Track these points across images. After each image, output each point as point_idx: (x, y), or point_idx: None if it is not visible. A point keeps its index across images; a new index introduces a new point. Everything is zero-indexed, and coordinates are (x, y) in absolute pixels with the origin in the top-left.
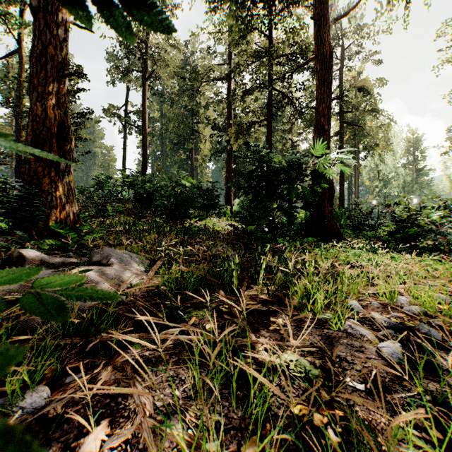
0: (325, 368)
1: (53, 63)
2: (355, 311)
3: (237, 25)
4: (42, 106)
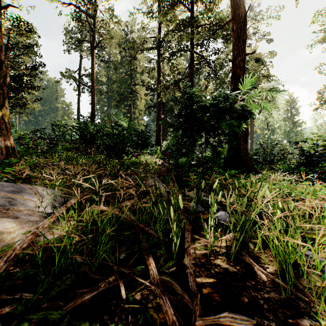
0: None
1: None
2: None
3: None
4: None
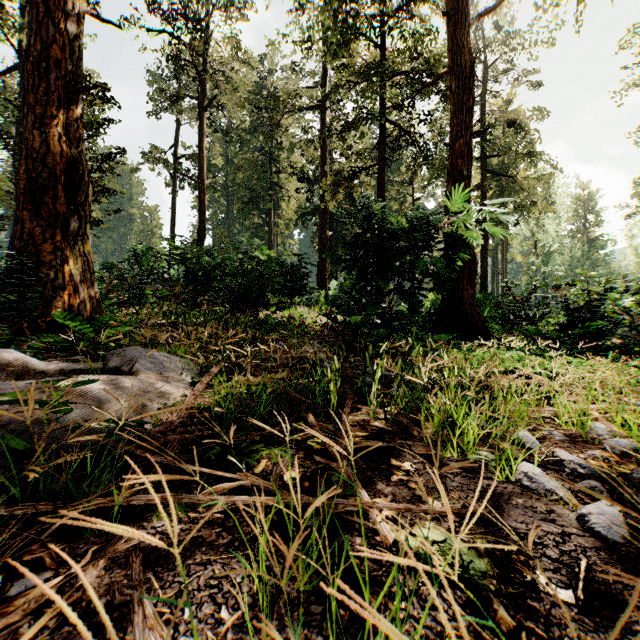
0: (496, 555)
1: (59, 72)
2: (536, 449)
3: (335, 24)
4: (42, 135)
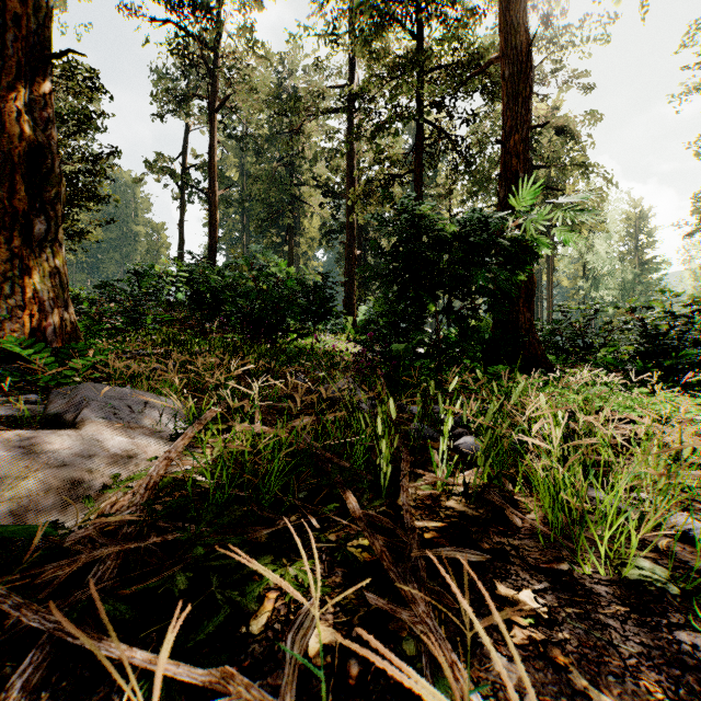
0: None
1: (19, 32)
2: None
3: None
4: None
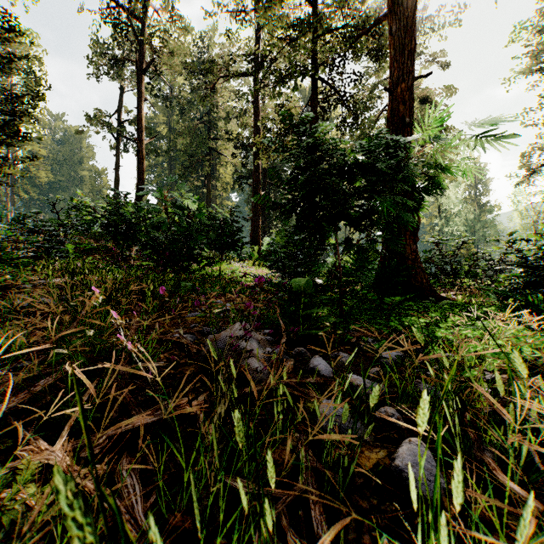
0: None
1: None
2: None
3: None
4: None
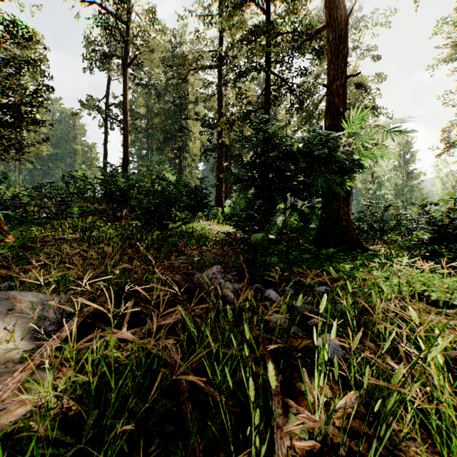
0: None
1: None
2: None
3: None
4: None
